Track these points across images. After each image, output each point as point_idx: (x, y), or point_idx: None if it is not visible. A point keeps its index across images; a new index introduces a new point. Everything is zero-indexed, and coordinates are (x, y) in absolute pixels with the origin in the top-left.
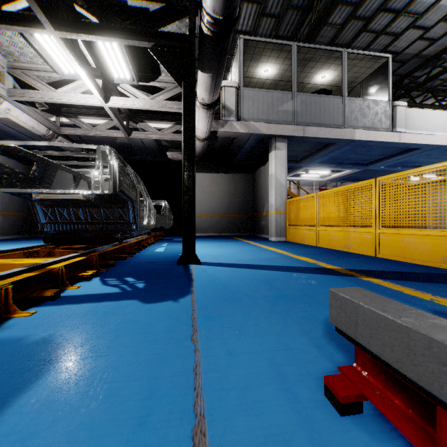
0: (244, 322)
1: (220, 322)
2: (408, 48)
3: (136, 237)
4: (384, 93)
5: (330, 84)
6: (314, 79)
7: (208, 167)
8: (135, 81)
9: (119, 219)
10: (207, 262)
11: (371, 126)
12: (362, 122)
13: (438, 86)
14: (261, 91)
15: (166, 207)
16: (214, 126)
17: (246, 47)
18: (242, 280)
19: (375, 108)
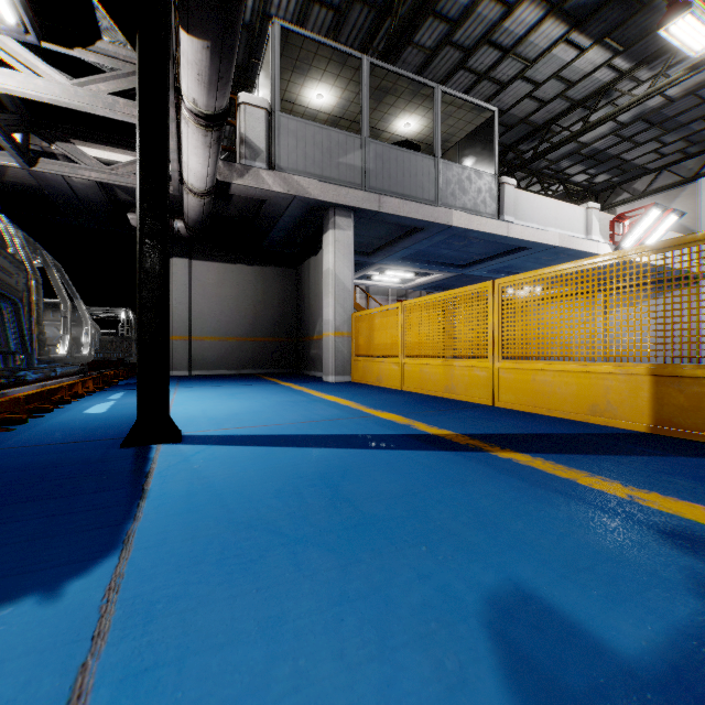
0: (263, 673)
1: (176, 695)
2: (515, 107)
3: (41, 383)
4: (484, 167)
5: (416, 139)
6: (394, 125)
7: (216, 252)
8: (32, 34)
9: None
10: (199, 434)
11: (472, 207)
12: (461, 201)
13: (545, 169)
14: (311, 124)
15: (130, 321)
16: (225, 173)
17: (284, 44)
18: (271, 481)
19: (478, 182)
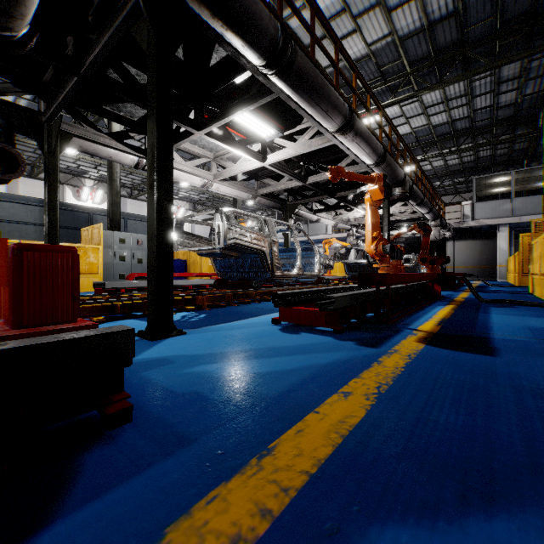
0: None
1: None
2: None
3: None
4: None
5: None
6: None
7: (463, 237)
8: None
9: (414, 271)
10: None
11: None
12: None
13: None
14: (487, 202)
15: None
16: (457, 225)
17: (479, 179)
18: None
19: None
